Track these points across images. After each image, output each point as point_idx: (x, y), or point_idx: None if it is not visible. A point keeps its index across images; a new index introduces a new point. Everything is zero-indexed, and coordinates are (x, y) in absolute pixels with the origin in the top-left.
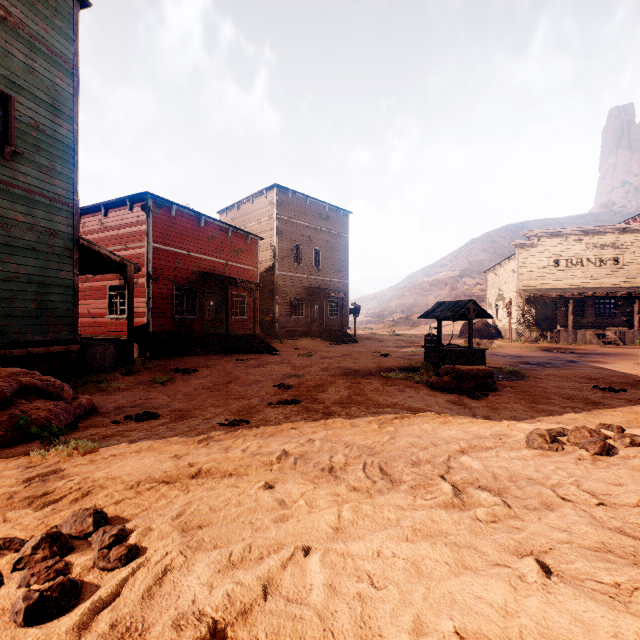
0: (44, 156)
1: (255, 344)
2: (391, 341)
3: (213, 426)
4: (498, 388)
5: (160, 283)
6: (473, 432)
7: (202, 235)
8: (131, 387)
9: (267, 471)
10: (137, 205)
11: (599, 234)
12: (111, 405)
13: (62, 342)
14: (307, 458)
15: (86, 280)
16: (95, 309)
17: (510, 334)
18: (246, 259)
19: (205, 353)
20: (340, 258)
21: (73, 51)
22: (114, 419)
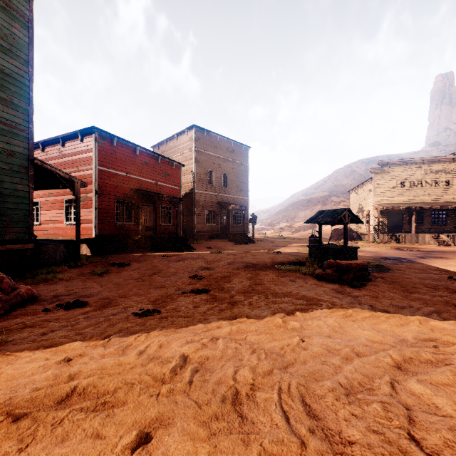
0: (3, 90)
1: (177, 244)
2: (280, 242)
3: (128, 316)
4: (371, 279)
5: (104, 197)
6: (387, 332)
7: (137, 161)
8: (73, 278)
9: (151, 399)
10: (86, 137)
11: (434, 163)
12: (50, 294)
13: (19, 241)
14: (207, 369)
15: (48, 195)
16: (55, 217)
17: (368, 237)
18: (172, 180)
19: (139, 251)
20: (242, 181)
21: (28, 8)
22: (47, 307)
